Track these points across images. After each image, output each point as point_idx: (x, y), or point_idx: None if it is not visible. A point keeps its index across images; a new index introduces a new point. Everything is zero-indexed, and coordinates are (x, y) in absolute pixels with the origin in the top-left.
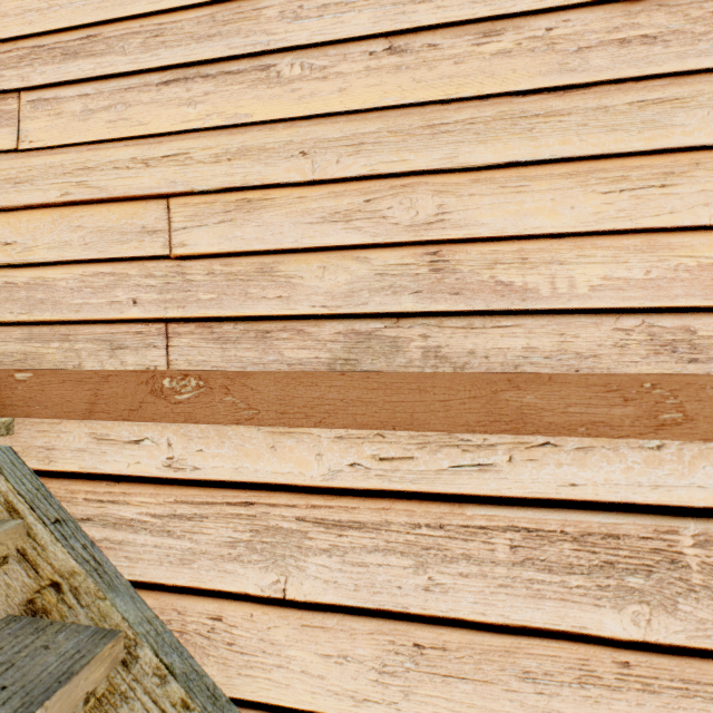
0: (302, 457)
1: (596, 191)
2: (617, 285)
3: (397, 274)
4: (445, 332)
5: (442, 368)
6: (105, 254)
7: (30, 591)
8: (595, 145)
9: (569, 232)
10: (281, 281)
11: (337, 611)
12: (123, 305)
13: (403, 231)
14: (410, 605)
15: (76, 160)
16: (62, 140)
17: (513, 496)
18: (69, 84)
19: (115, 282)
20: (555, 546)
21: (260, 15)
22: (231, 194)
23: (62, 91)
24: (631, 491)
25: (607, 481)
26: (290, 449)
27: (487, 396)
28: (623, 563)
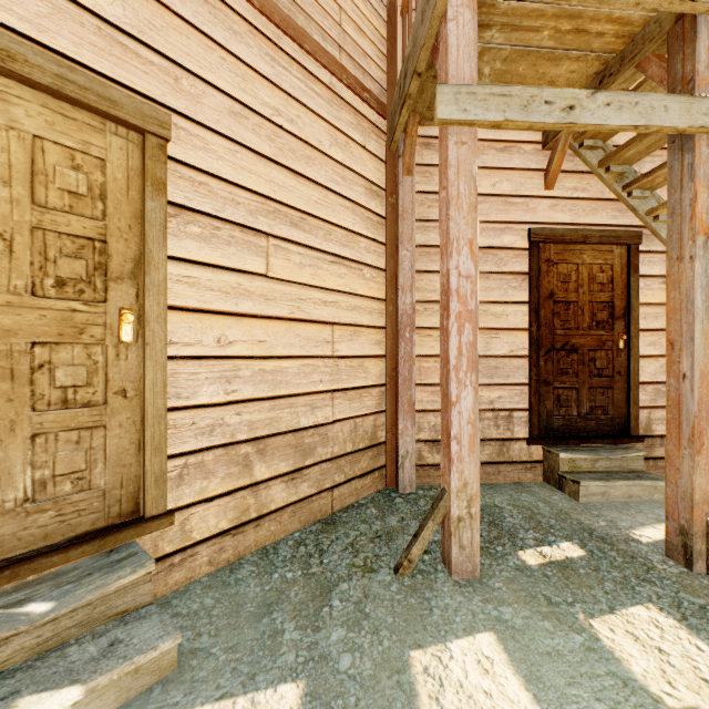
0: None
1: None
2: None
3: None
4: None
5: None
6: None
7: (603, 156)
8: None
9: None
10: None
11: None
12: None
13: None
14: None
15: None
16: None
17: None
18: None
19: None
20: None
21: None
22: None
23: None
24: None
25: None
26: None
27: None
28: None
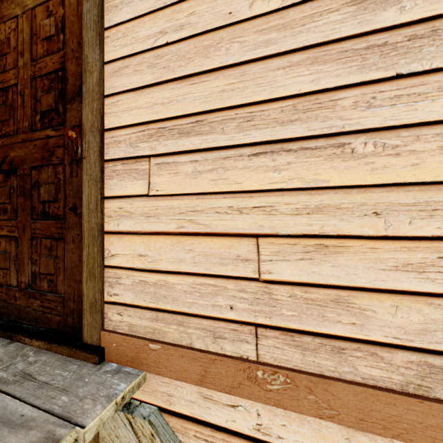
0: None
1: None
2: None
3: None
4: None
5: None
6: (209, 271)
7: None
8: None
9: None
10: (354, 311)
11: None
12: (222, 308)
13: None
14: None
15: (188, 205)
16: (178, 191)
17: None
18: (183, 153)
19: (216, 291)
20: None
21: (335, 104)
22: (309, 239)
23: (178, 158)
24: None
25: None
26: None
27: None
28: None
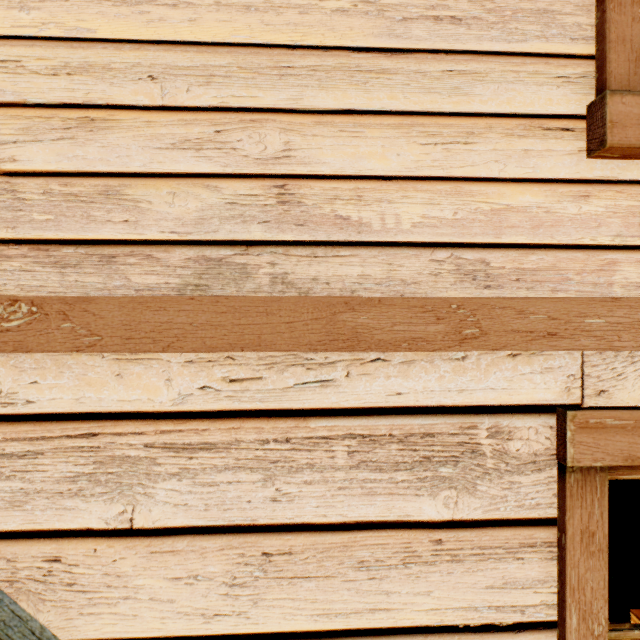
0: (151, 383)
1: (417, 142)
2: (433, 223)
3: (246, 204)
4: (291, 260)
5: (289, 293)
6: None
7: None
8: (416, 103)
9: (396, 175)
10: (128, 205)
11: (187, 533)
12: None
13: (253, 163)
14: (259, 517)
15: None
16: None
17: (350, 407)
18: None
19: None
20: (385, 448)
21: None
22: (71, 110)
23: None
24: (443, 396)
25: (425, 389)
26: (138, 376)
27: (327, 317)
28: (437, 456)
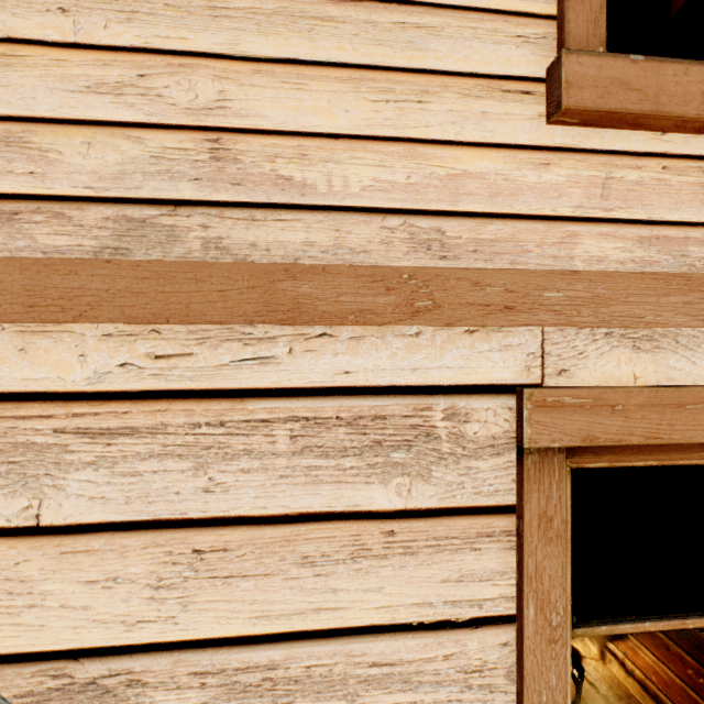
0: (61, 359)
1: (367, 98)
2: (384, 187)
3: (175, 159)
4: (226, 223)
5: (224, 260)
6: None
7: None
8: (366, 56)
9: (344, 134)
10: (33, 154)
11: (105, 529)
12: None
13: (182, 113)
14: (189, 510)
15: None
16: None
17: (293, 387)
18: None
19: None
20: (331, 432)
21: None
22: None
23: None
24: (395, 375)
25: (376, 367)
26: (45, 351)
27: (265, 286)
28: (389, 441)
